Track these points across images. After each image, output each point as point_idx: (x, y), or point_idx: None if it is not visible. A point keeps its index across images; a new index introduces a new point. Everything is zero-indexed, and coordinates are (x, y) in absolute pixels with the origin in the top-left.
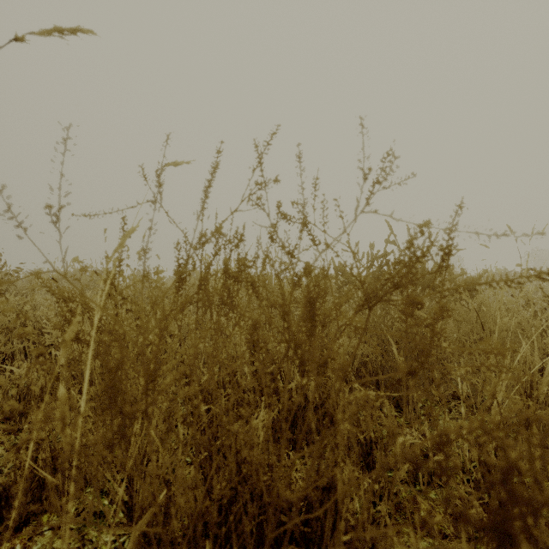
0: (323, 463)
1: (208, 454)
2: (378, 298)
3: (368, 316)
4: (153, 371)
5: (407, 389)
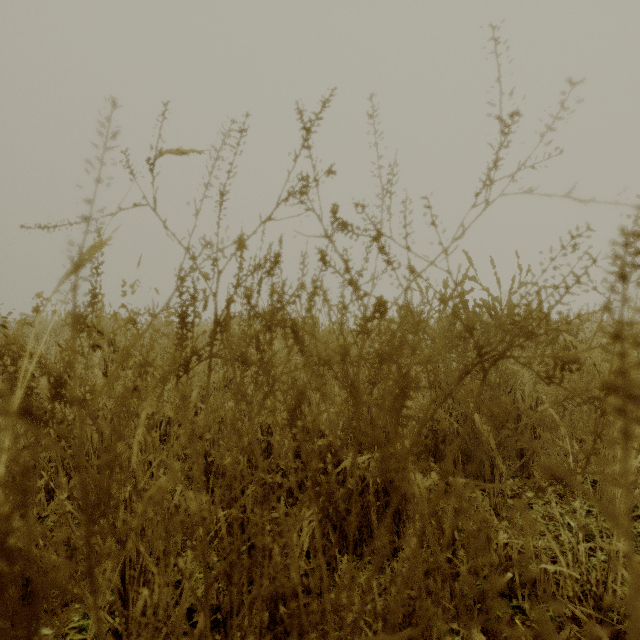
0: (388, 569)
1: (229, 582)
2: (499, 353)
3: (482, 383)
4: (104, 496)
5: (492, 465)
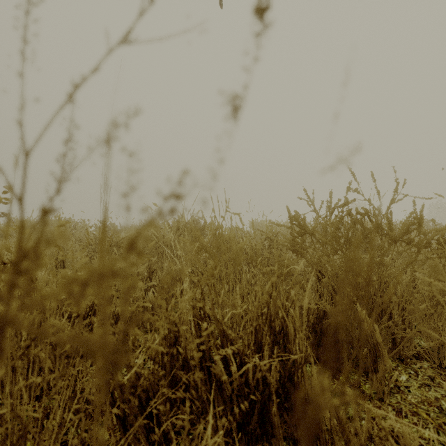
0: None
1: None
2: None
3: None
4: None
5: (375, 354)
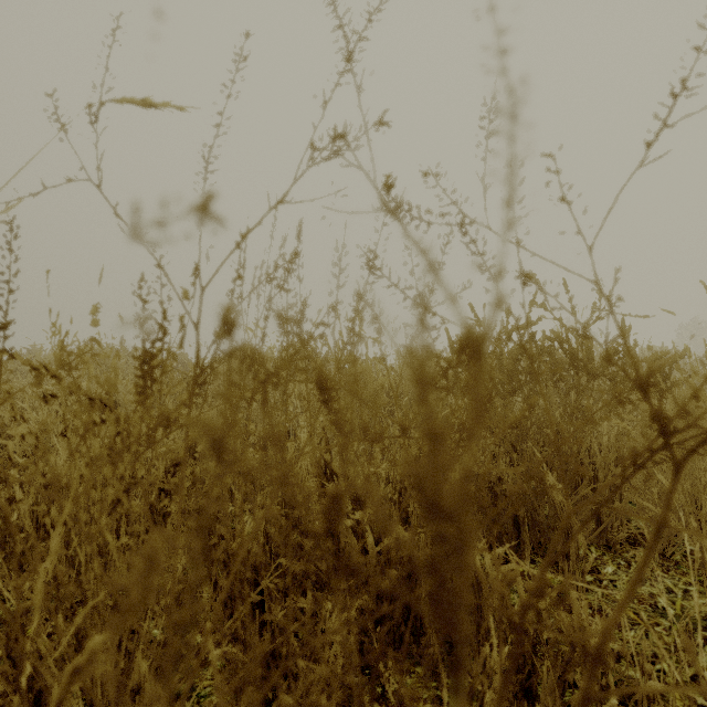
0: (446, 679)
1: None
2: (706, 430)
3: (672, 487)
4: None
5: (567, 534)
